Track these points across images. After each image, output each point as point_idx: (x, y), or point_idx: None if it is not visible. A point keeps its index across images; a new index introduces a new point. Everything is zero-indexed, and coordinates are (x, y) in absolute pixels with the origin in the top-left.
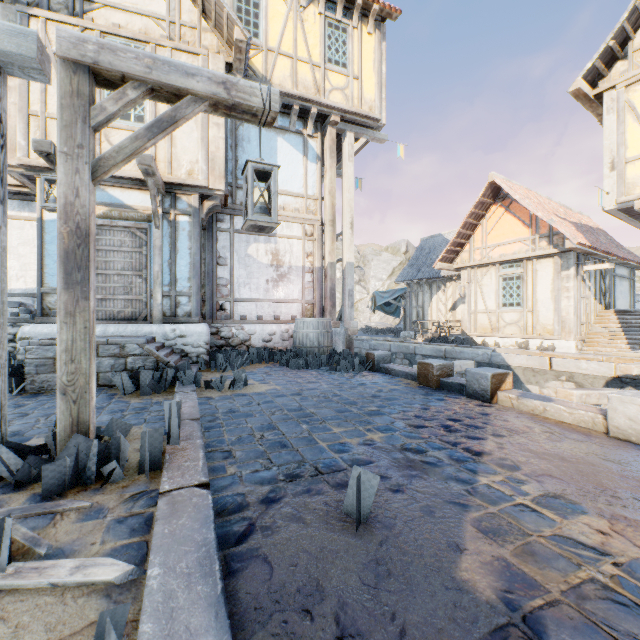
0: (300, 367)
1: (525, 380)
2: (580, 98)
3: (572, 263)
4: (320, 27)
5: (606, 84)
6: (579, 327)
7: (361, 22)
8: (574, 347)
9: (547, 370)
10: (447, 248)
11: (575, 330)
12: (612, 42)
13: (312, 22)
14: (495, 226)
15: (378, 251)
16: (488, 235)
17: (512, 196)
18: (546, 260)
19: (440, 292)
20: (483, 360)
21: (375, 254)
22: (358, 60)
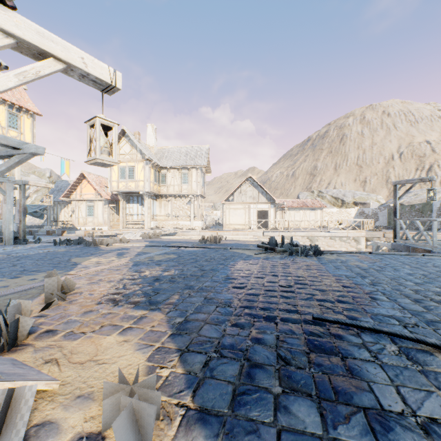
0: (2, 235)
1: None
2: None
3: (107, 203)
4: (6, 114)
5: None
6: (110, 223)
7: (25, 114)
8: (107, 229)
9: None
10: (66, 193)
11: (108, 223)
12: None
13: (2, 112)
14: (85, 187)
15: (27, 173)
16: (83, 190)
17: (89, 180)
18: (101, 201)
19: (66, 208)
20: None
21: (24, 175)
22: (23, 127)
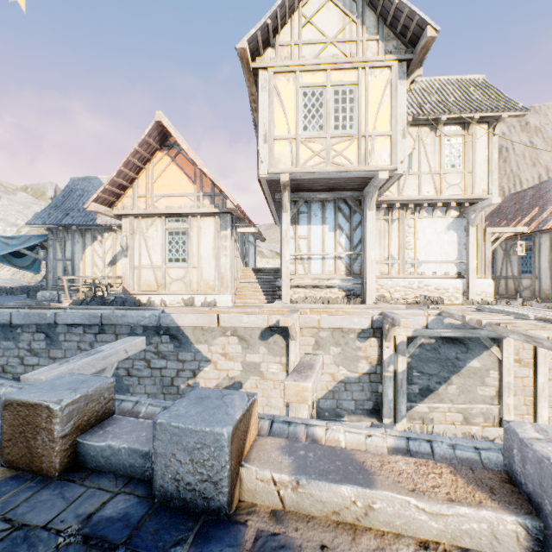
0: None
1: (195, 340)
2: (244, 63)
3: (229, 224)
4: None
5: (262, 63)
6: (234, 282)
7: None
8: (231, 301)
9: (215, 327)
10: (105, 186)
11: (231, 285)
12: (270, 21)
13: None
14: (162, 175)
15: (11, 189)
16: (154, 183)
17: (181, 144)
18: (209, 219)
19: (97, 243)
20: (151, 323)
21: (6, 191)
22: None
